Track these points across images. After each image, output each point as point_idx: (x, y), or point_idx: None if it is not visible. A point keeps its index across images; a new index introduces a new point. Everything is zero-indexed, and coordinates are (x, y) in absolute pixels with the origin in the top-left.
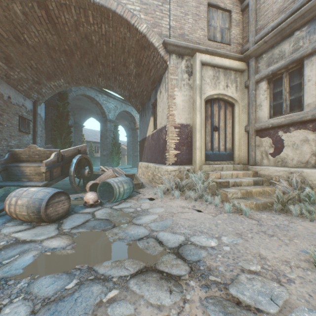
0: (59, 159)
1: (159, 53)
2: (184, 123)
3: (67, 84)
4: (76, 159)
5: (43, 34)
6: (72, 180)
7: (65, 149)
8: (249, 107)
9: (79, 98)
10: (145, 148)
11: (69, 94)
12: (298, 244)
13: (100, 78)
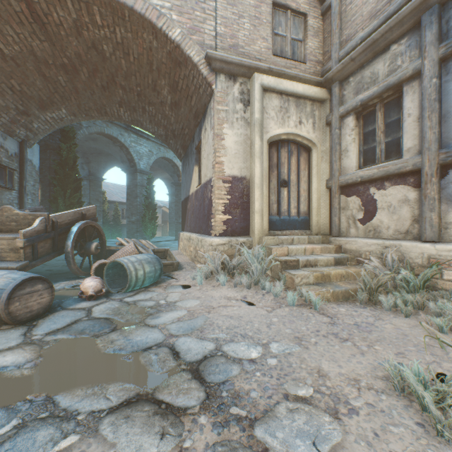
0: (49, 228)
1: (201, 71)
2: (238, 175)
3: (72, 116)
4: (77, 227)
5: (26, 40)
6: (69, 260)
7: (59, 213)
8: (331, 153)
9: (95, 138)
10: (188, 211)
11: (78, 131)
12: (379, 352)
13: (122, 109)
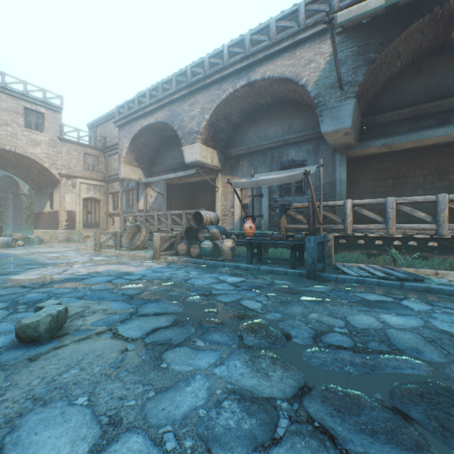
0: None
1: (57, 177)
2: (71, 210)
3: None
4: None
5: None
6: None
7: None
8: (107, 204)
9: None
10: (43, 219)
11: None
12: None
13: None
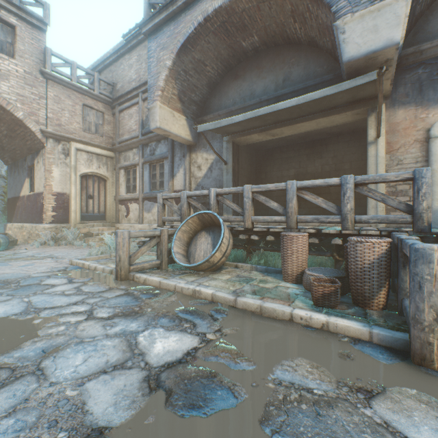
0: None
1: (37, 136)
2: (62, 192)
3: None
4: None
5: None
6: None
7: None
8: (116, 184)
9: None
10: (19, 208)
11: None
12: None
13: None
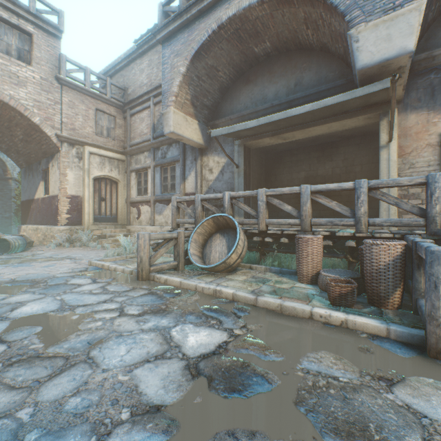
0: None
1: (53, 140)
2: (76, 194)
3: None
4: None
5: None
6: None
7: None
8: (127, 187)
9: None
10: (34, 210)
11: None
12: None
13: None
